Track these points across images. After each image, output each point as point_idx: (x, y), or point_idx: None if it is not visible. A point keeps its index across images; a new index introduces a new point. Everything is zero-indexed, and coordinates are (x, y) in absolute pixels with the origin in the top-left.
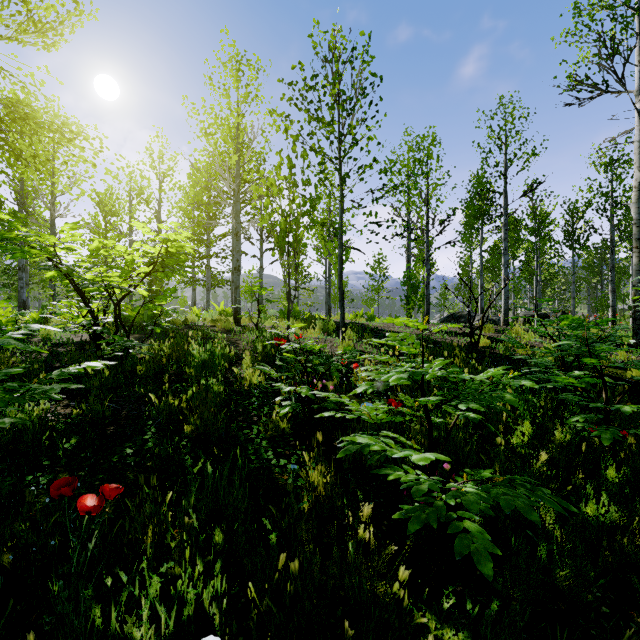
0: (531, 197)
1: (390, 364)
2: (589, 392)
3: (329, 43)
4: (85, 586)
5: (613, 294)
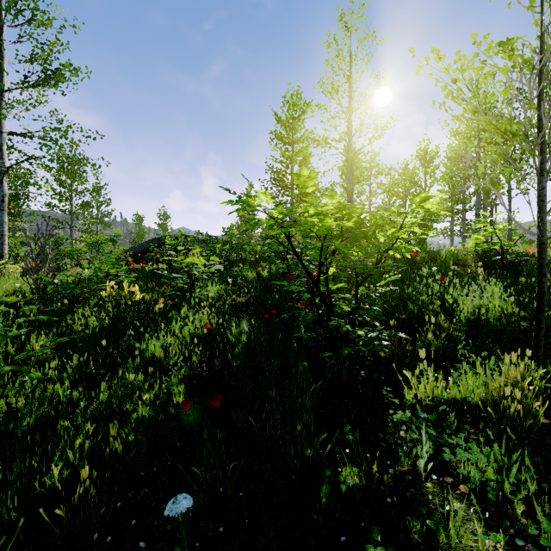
0: None
1: None
2: None
3: None
4: None
5: None
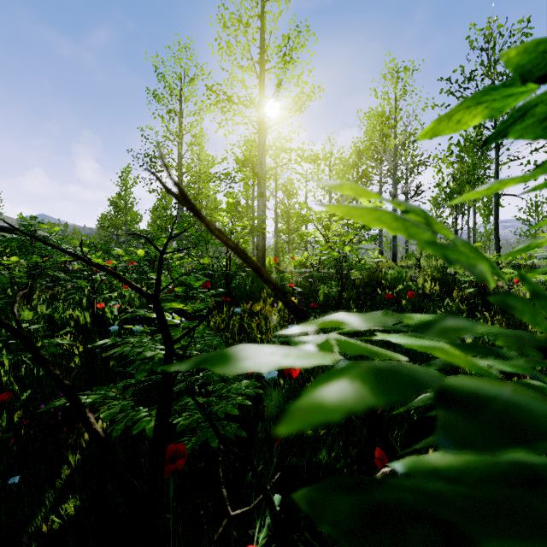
0: None
1: None
2: None
3: (485, 37)
4: (397, 332)
5: None
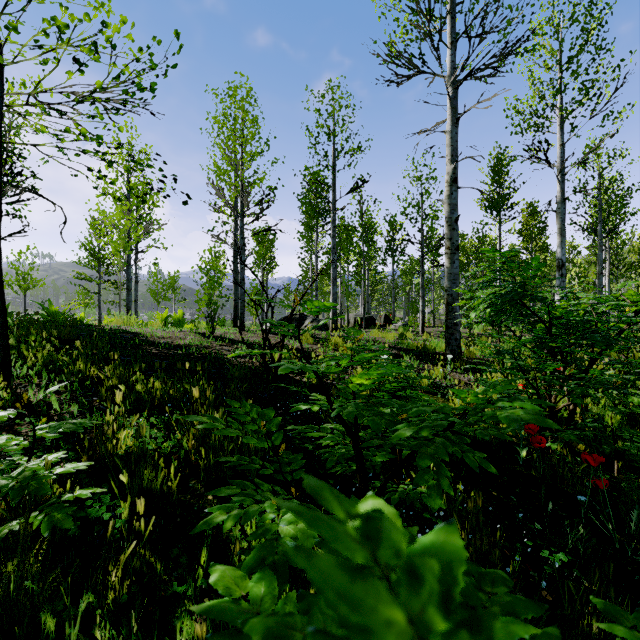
0: (359, 201)
1: (56, 442)
2: (412, 460)
3: None
4: None
5: (423, 299)
